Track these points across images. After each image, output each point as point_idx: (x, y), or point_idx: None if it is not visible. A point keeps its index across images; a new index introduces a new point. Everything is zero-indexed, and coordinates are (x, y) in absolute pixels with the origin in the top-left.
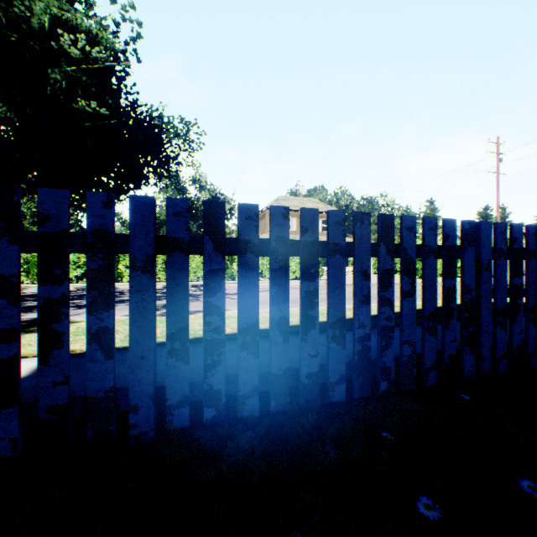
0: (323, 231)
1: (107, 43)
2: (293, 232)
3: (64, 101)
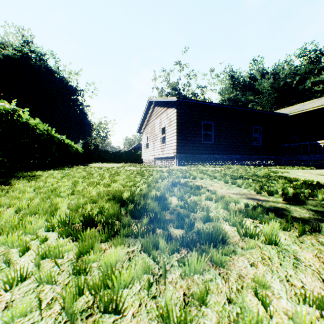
0: None
1: None
2: None
3: None
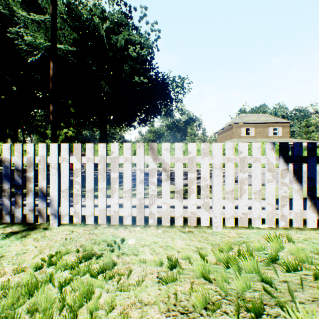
0: (272, 135)
1: (148, 46)
2: (251, 136)
3: (128, 79)
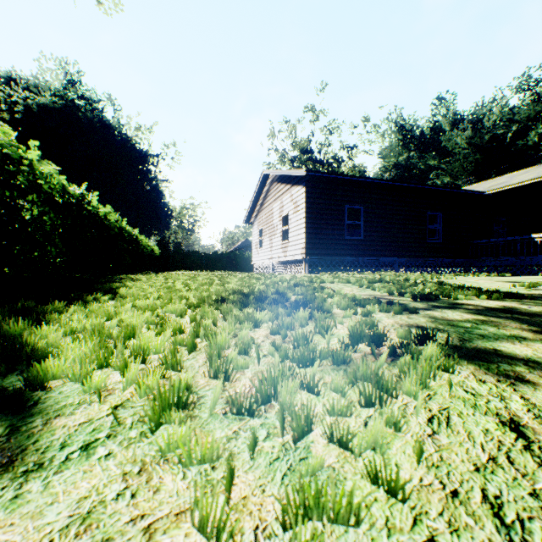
0: None
1: None
2: None
3: None
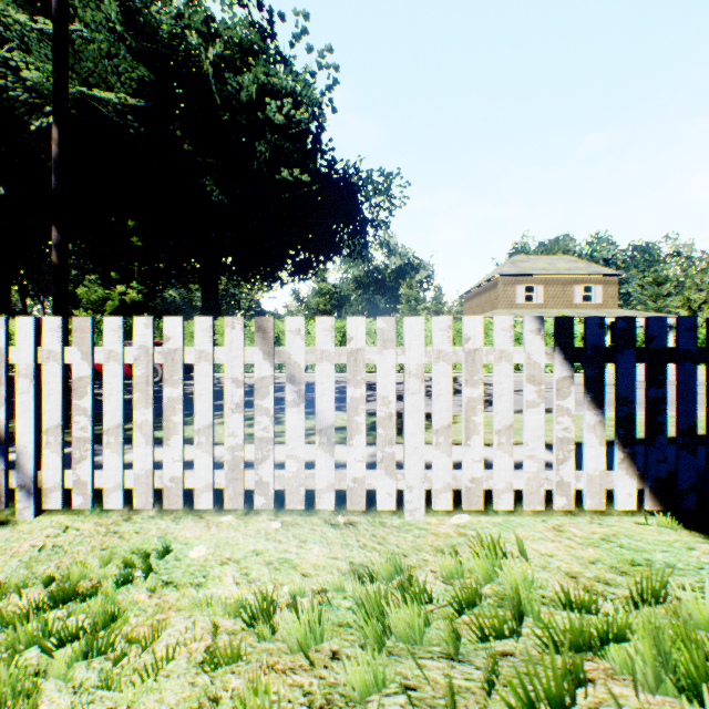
0: (582, 301)
1: (310, 100)
2: (537, 305)
3: (266, 173)
